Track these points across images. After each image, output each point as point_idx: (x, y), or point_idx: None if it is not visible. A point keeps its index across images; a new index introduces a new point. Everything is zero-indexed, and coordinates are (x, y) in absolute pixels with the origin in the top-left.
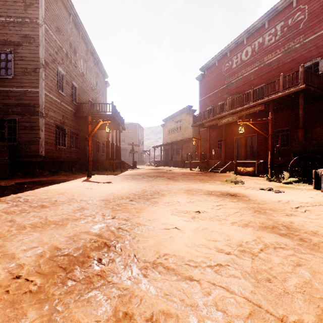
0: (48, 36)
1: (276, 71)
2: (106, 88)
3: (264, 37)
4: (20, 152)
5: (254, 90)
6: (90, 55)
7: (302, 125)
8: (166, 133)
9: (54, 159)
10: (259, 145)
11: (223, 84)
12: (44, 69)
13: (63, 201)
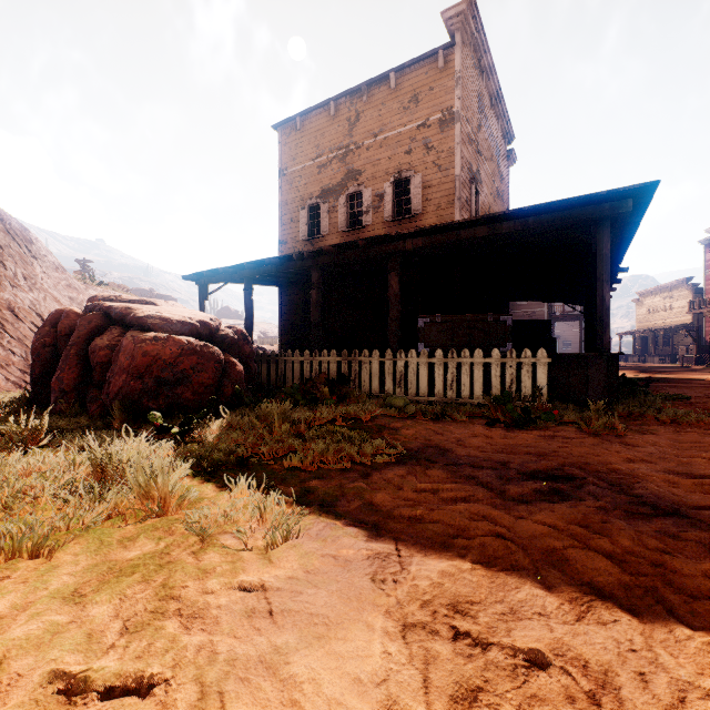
0: None
1: None
2: None
3: None
4: None
5: None
6: None
7: None
8: (642, 313)
9: None
10: None
11: None
12: None
13: None
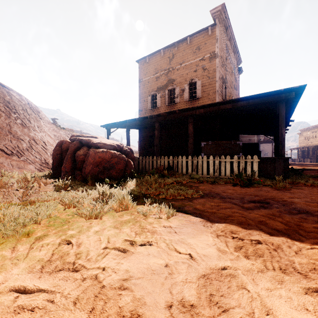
0: None
1: None
2: None
3: None
4: None
5: None
6: None
7: None
8: (302, 139)
9: None
10: None
11: None
12: None
13: None
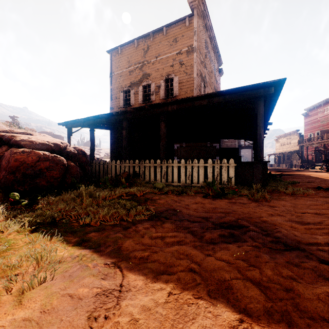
0: None
1: None
2: None
3: None
4: None
5: (327, 134)
6: None
7: None
8: (278, 145)
9: None
10: None
11: (319, 121)
12: None
13: None
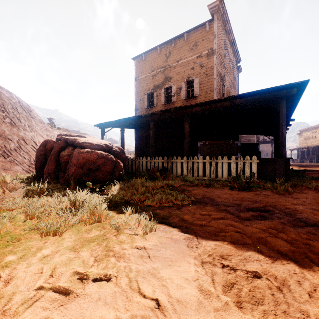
0: None
1: None
2: None
3: None
4: None
5: None
6: None
7: None
8: (301, 139)
9: None
10: None
11: None
12: None
13: None
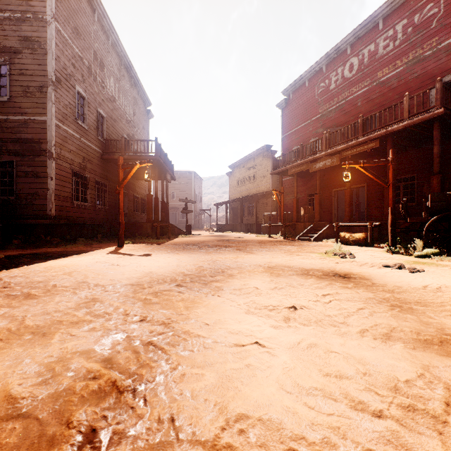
0: (61, 39)
1: (395, 92)
2: (148, 120)
3: (378, 43)
4: (19, 210)
5: (364, 118)
6: (125, 72)
7: (438, 170)
8: (233, 185)
9: (70, 221)
10: (369, 201)
11: (317, 112)
12: (54, 88)
13: (66, 286)
